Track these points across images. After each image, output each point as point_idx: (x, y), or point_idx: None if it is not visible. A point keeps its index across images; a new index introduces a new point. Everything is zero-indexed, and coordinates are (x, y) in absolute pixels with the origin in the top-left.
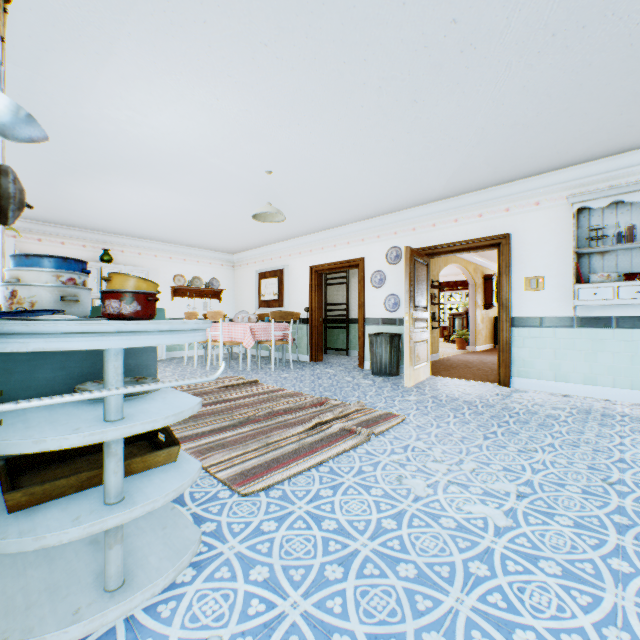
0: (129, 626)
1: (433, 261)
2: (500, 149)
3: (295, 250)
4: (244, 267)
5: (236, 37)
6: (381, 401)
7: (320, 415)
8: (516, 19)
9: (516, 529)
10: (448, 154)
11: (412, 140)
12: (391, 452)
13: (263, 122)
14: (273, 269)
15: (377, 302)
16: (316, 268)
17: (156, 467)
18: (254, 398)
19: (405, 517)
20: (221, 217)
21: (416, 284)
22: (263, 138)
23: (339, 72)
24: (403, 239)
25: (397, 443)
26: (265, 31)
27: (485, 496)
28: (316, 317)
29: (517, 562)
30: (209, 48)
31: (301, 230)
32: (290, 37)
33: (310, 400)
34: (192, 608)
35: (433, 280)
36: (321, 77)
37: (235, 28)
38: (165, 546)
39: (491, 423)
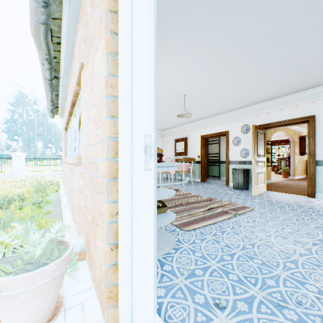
0: (159, 261)
1: (267, 130)
2: (307, 72)
3: (192, 128)
4: (167, 137)
5: (178, 47)
6: (239, 201)
7: (211, 205)
8: (313, 18)
9: (310, 255)
10: (276, 78)
11: (256, 74)
12: (247, 222)
13: (184, 76)
14: (182, 137)
15: (236, 153)
16: (203, 136)
17: (160, 213)
18: (178, 196)
19: (255, 245)
20: (160, 115)
21: (258, 143)
22: (184, 82)
23: (221, 52)
24: (250, 120)
25: (249, 218)
26: (190, 43)
27: (295, 242)
28: (203, 160)
29: (309, 265)
30: (167, 53)
31: (196, 118)
32: (201, 44)
33: (204, 198)
34: (177, 259)
35: (267, 140)
36: (213, 56)
37: (178, 44)
38: (165, 240)
39: (301, 214)
